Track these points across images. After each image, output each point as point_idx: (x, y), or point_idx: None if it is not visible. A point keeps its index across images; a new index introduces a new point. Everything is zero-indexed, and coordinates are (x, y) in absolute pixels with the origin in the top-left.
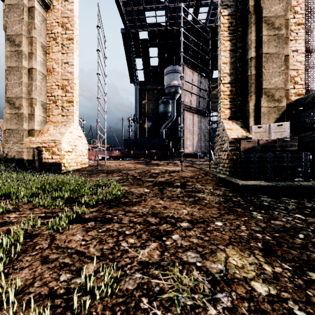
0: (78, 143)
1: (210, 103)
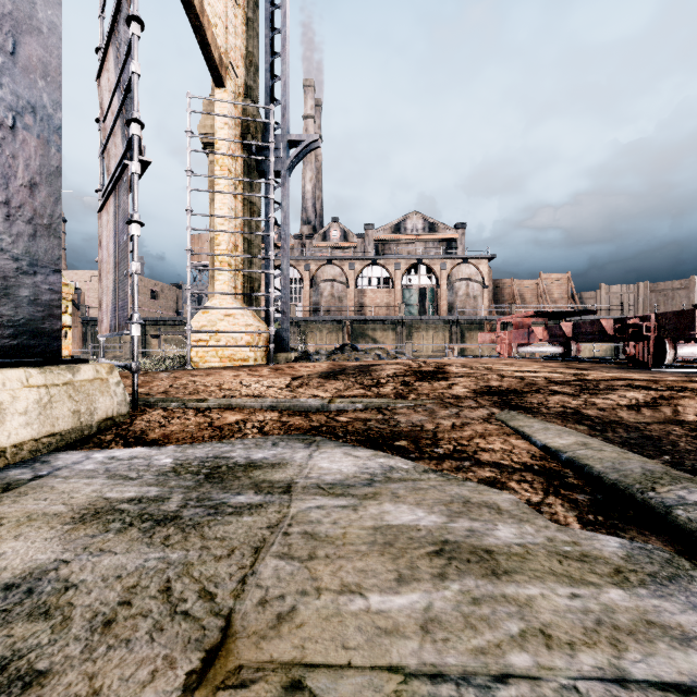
0: (226, 327)
1: (133, 82)
